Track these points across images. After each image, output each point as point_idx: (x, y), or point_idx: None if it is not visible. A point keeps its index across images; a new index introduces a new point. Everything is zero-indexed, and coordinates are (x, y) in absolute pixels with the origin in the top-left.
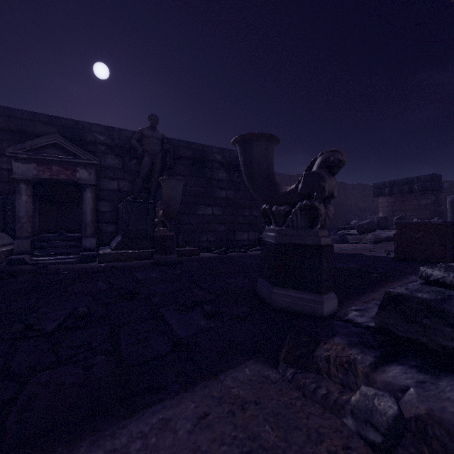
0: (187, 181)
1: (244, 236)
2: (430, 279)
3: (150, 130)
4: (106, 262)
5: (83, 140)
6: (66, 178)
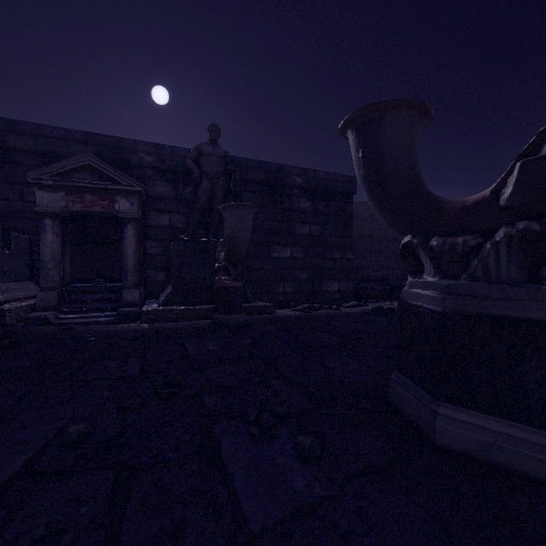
0: (258, 214)
1: (333, 286)
2: None
3: (210, 146)
4: (151, 323)
5: (126, 163)
6: (102, 210)
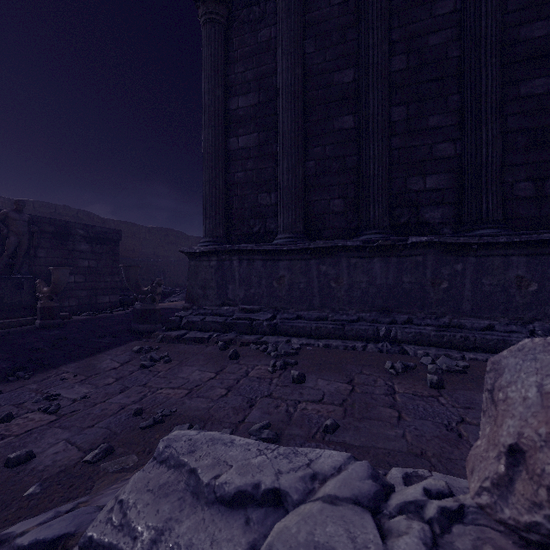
0: (48, 253)
1: (106, 299)
2: (176, 315)
3: (17, 214)
4: None
5: None
6: None
